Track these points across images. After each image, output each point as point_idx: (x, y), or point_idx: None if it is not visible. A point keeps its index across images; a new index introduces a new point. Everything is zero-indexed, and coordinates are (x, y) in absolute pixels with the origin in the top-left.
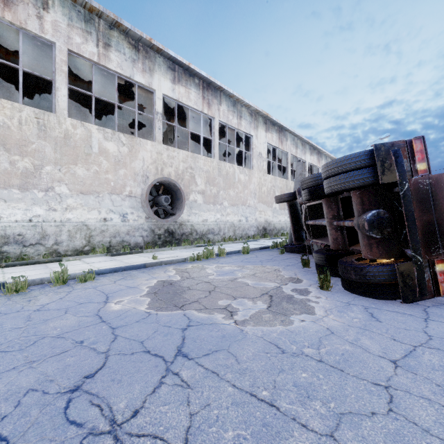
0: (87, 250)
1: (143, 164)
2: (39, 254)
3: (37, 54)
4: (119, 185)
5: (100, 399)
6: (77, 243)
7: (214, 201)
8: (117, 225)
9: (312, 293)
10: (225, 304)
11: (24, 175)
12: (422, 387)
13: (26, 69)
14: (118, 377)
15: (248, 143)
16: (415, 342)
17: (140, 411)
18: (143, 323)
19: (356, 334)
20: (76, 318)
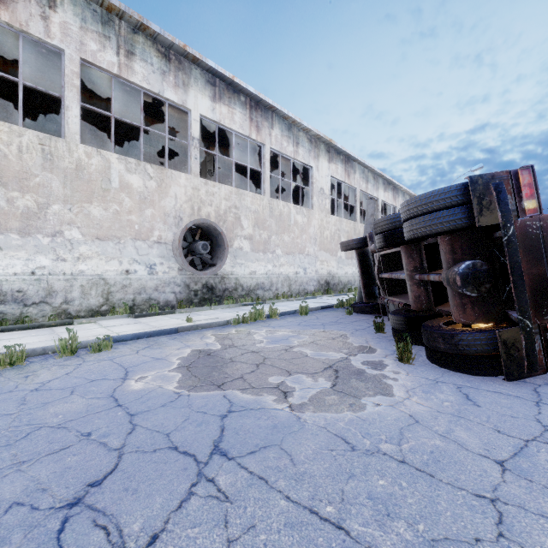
0: (105, 310)
1: (176, 202)
2: (44, 316)
3: (43, 65)
4: (145, 229)
5: (108, 517)
6: (92, 301)
7: (265, 248)
8: (143, 279)
9: (389, 367)
10: (277, 382)
11: (25, 216)
12: (540, 500)
13: (27, 83)
14: (134, 485)
15: (306, 177)
16: (527, 435)
17: (160, 536)
18: (171, 408)
19: (449, 424)
20: (84, 401)
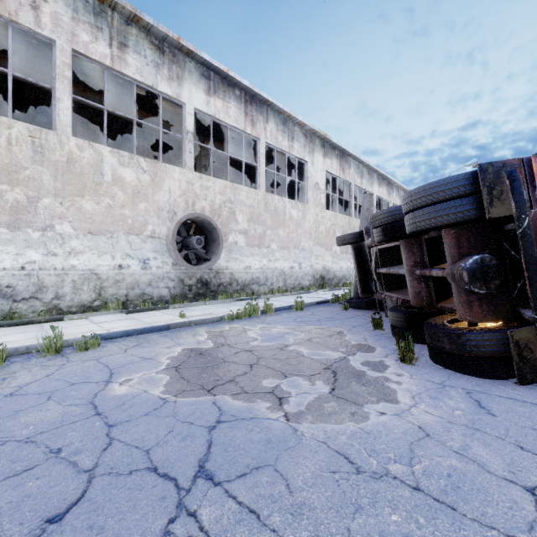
0: (97, 305)
1: (170, 196)
2: (34, 312)
3: (36, 58)
4: (139, 223)
5: None
6: (84, 296)
7: (260, 243)
8: (136, 274)
9: (390, 368)
10: (271, 386)
11: (15, 209)
12: None
13: (17, 74)
14: (101, 521)
15: (301, 172)
16: None
17: None
18: (154, 417)
19: (464, 438)
20: (61, 409)
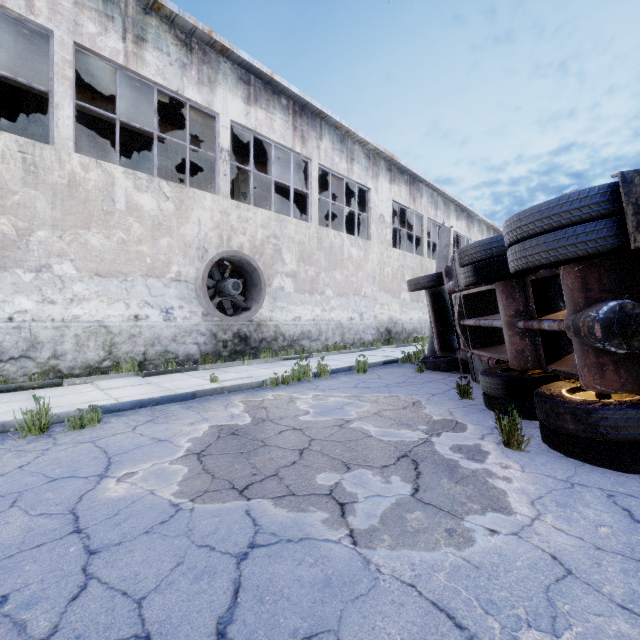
0: (107, 366)
1: (200, 229)
2: (25, 375)
3: (34, 59)
4: (160, 263)
5: None
6: (90, 355)
7: (311, 289)
8: (157, 327)
9: (492, 457)
10: (329, 484)
11: None
12: None
13: (3, 73)
14: None
15: (362, 203)
16: None
17: None
18: (159, 538)
19: (626, 578)
20: (25, 522)
